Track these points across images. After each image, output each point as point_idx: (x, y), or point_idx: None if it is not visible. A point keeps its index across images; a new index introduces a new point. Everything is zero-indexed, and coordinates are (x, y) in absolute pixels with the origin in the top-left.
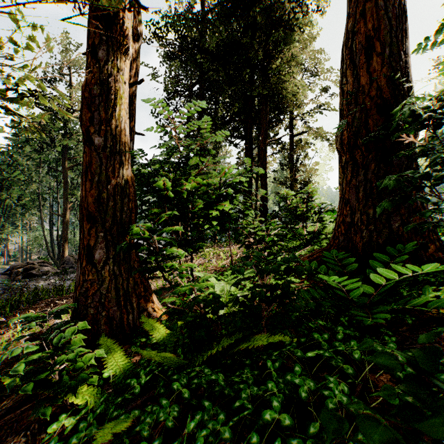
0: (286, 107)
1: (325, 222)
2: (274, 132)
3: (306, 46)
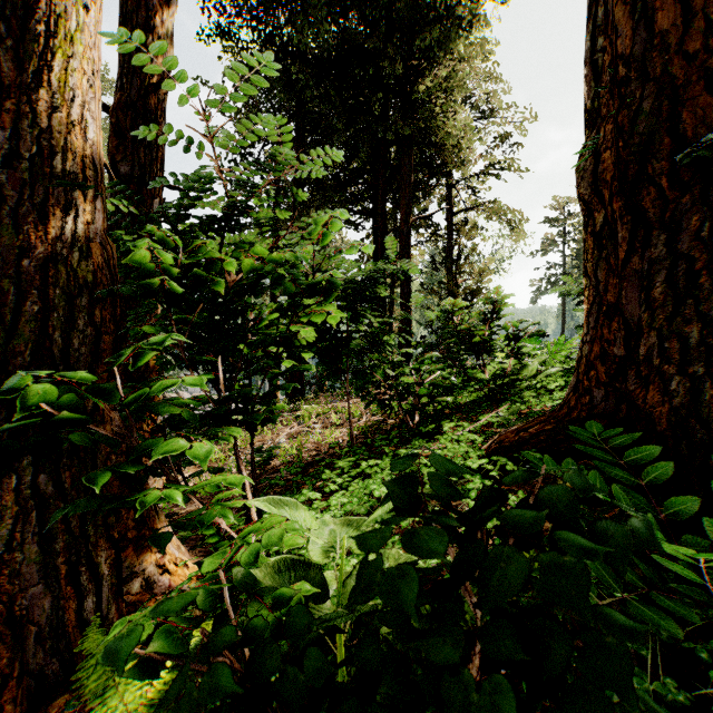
0: (443, 164)
1: (524, 356)
2: (421, 209)
3: (474, 64)
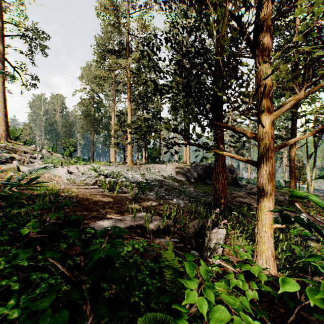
0: None
1: None
2: None
3: None
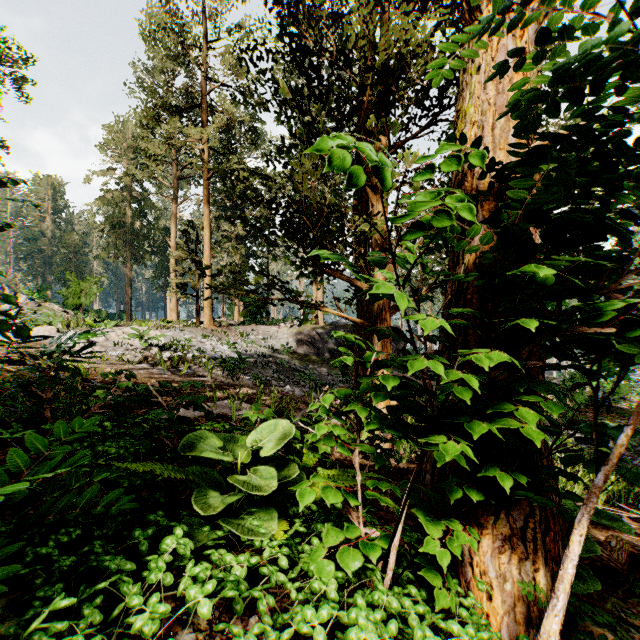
0: None
1: None
2: None
3: None
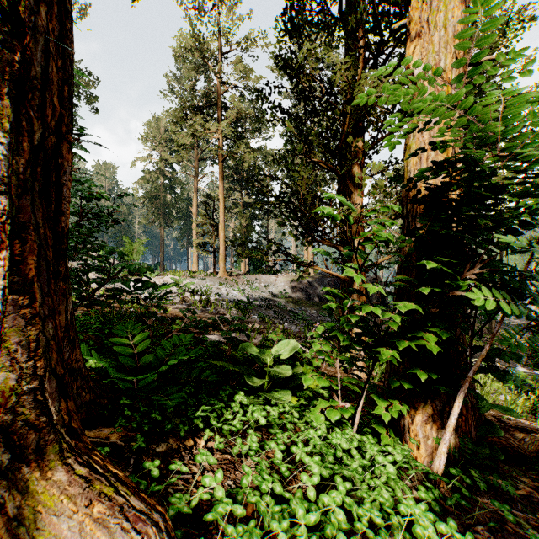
0: None
1: None
2: None
3: None
